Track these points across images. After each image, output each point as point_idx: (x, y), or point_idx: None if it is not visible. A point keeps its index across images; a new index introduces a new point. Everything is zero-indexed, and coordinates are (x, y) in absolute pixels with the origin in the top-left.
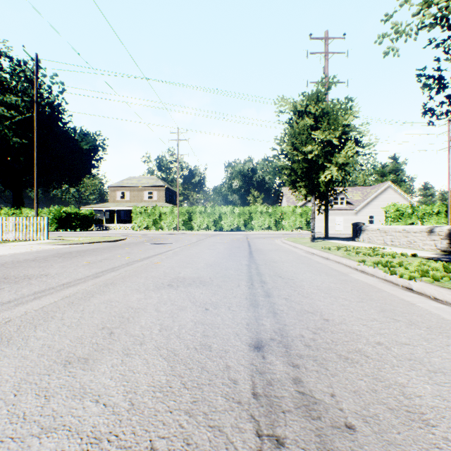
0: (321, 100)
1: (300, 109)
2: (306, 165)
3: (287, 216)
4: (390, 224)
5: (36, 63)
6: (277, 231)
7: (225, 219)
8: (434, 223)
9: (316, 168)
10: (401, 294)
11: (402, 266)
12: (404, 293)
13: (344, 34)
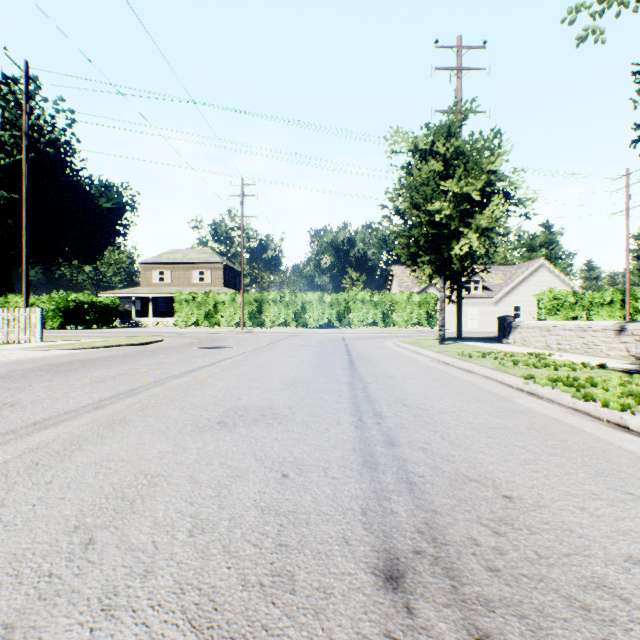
0: (455, 134)
1: (423, 148)
2: (433, 231)
3: (399, 307)
4: (544, 318)
5: (25, 74)
6: (386, 328)
7: (310, 311)
8: (605, 316)
9: (446, 235)
10: (614, 438)
11: (599, 386)
12: (618, 435)
13: (485, 42)
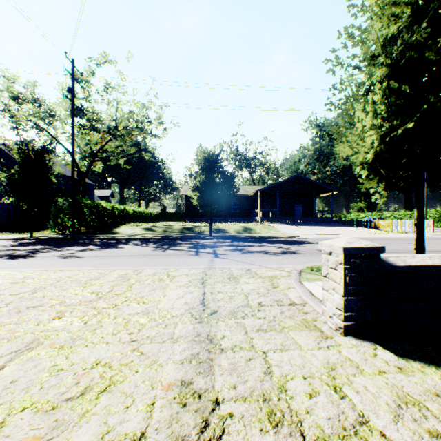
0: None
1: None
2: None
3: None
4: None
5: None
6: None
7: None
8: None
9: None
10: None
11: None
12: None
13: None
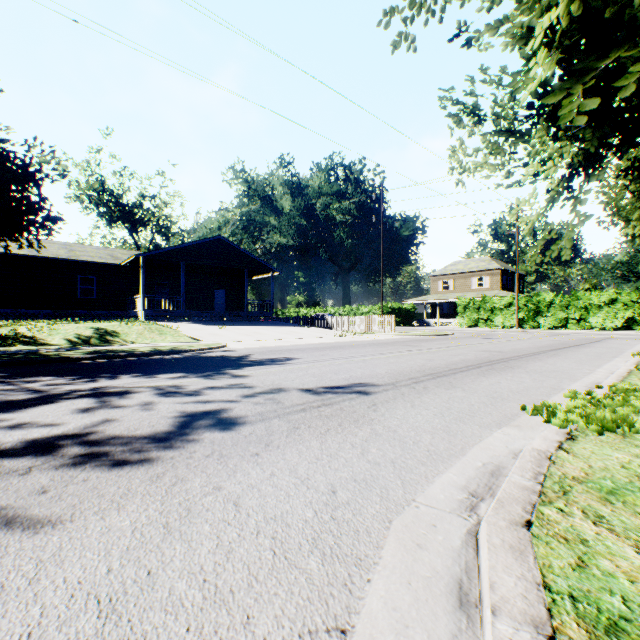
0: None
1: None
2: None
3: None
4: None
5: (381, 191)
6: None
7: (595, 312)
8: None
9: None
10: (614, 362)
11: None
12: (619, 362)
13: None
